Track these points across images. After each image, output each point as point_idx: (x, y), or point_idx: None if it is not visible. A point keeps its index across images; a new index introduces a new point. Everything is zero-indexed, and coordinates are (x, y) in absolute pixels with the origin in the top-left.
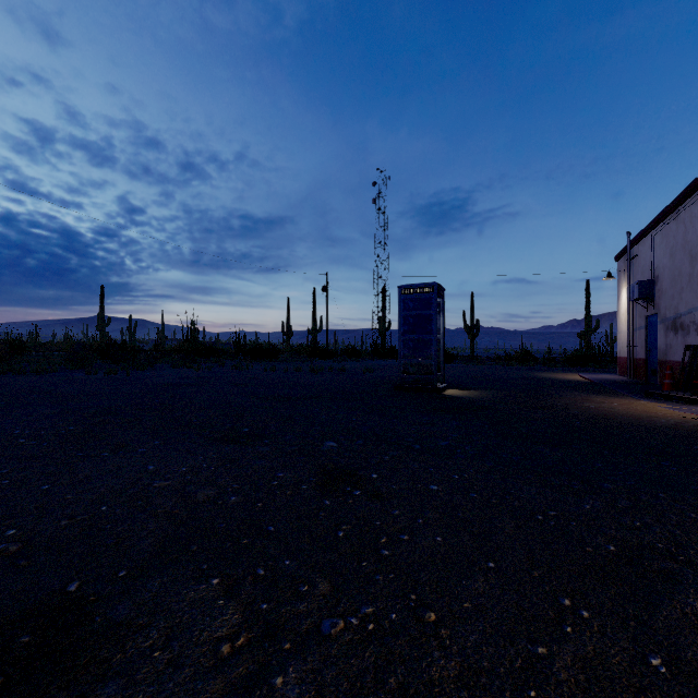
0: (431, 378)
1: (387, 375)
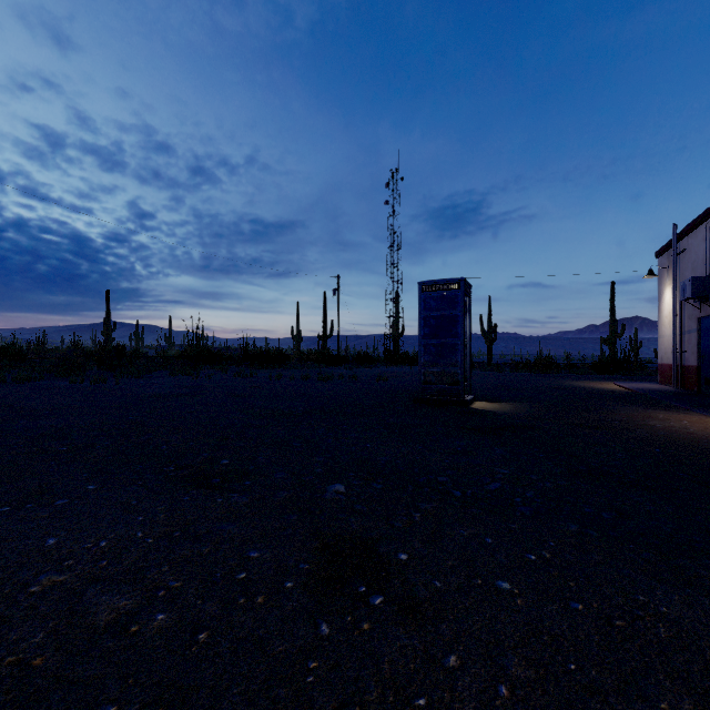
0: (456, 389)
1: (403, 384)
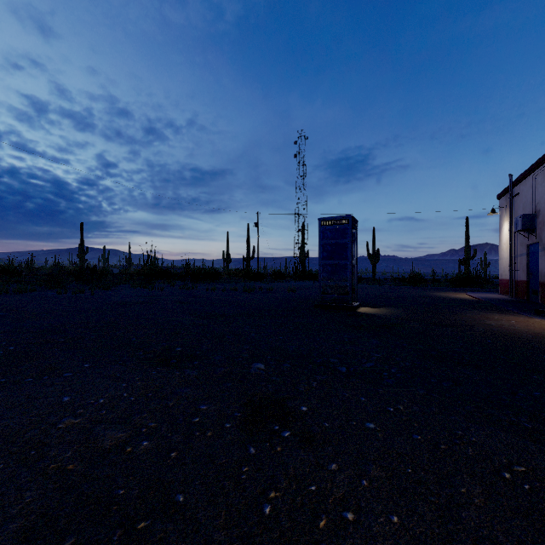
0: (346, 298)
1: (307, 294)
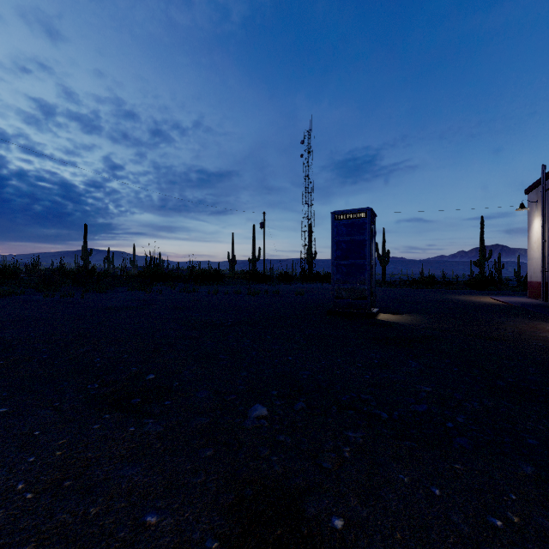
0: (364, 303)
1: (317, 298)
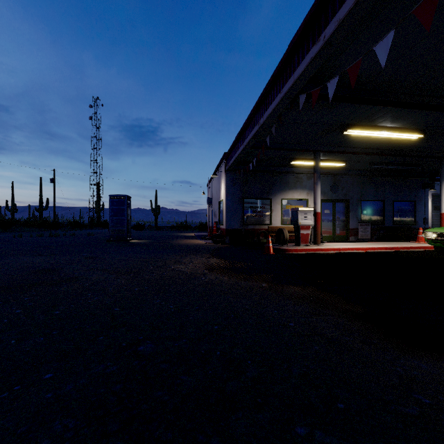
0: (124, 235)
1: (103, 236)
